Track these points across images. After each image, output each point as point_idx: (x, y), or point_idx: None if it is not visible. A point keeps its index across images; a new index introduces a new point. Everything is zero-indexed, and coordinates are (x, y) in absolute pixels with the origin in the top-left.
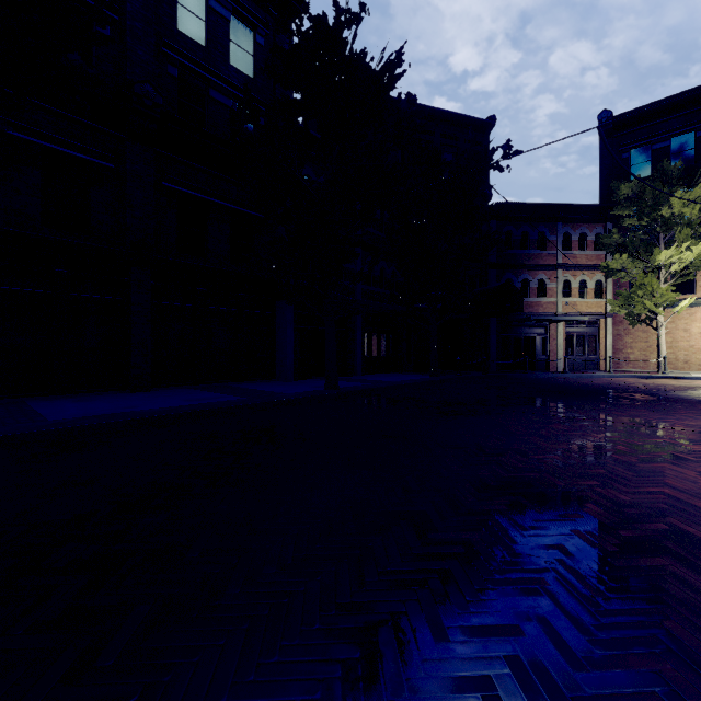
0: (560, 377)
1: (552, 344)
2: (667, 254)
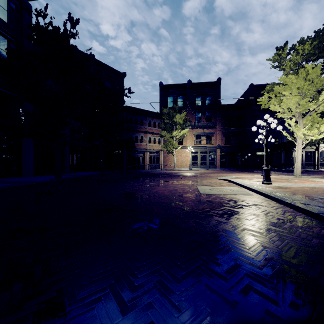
0: (147, 171)
1: (145, 159)
2: (175, 133)
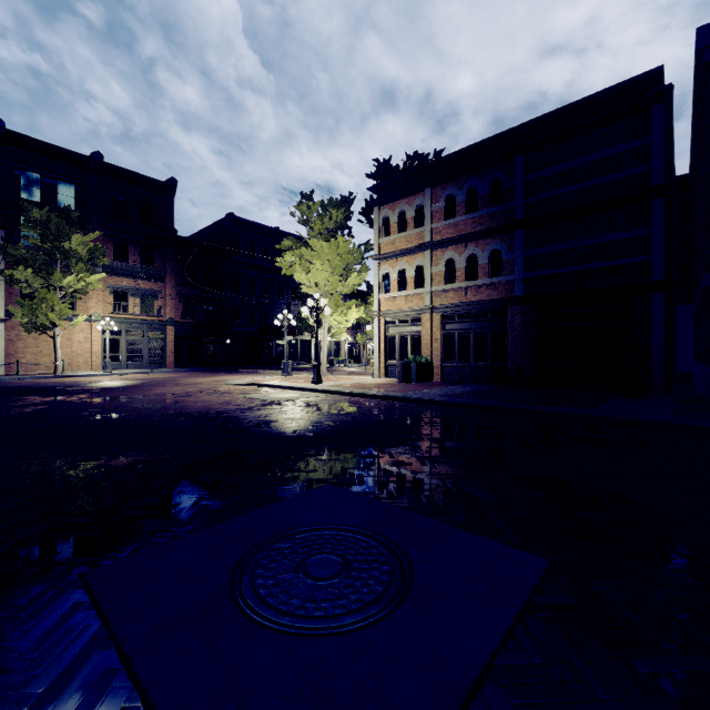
0: None
1: None
2: (70, 279)
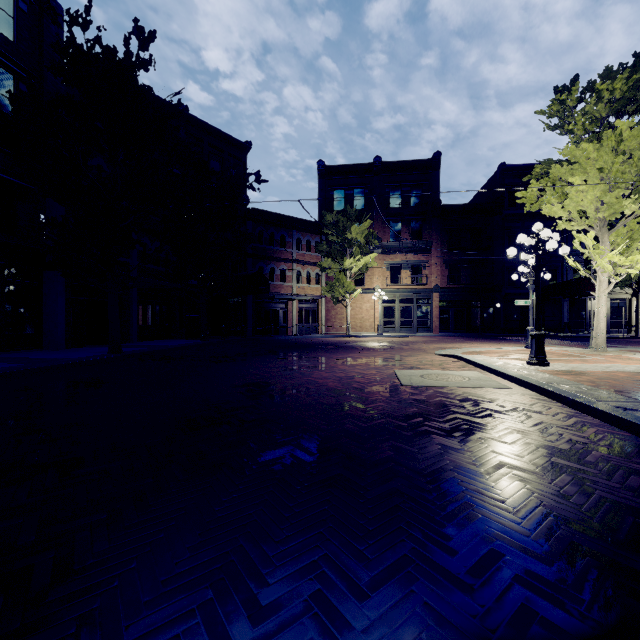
0: (293, 338)
1: (290, 315)
2: (349, 262)
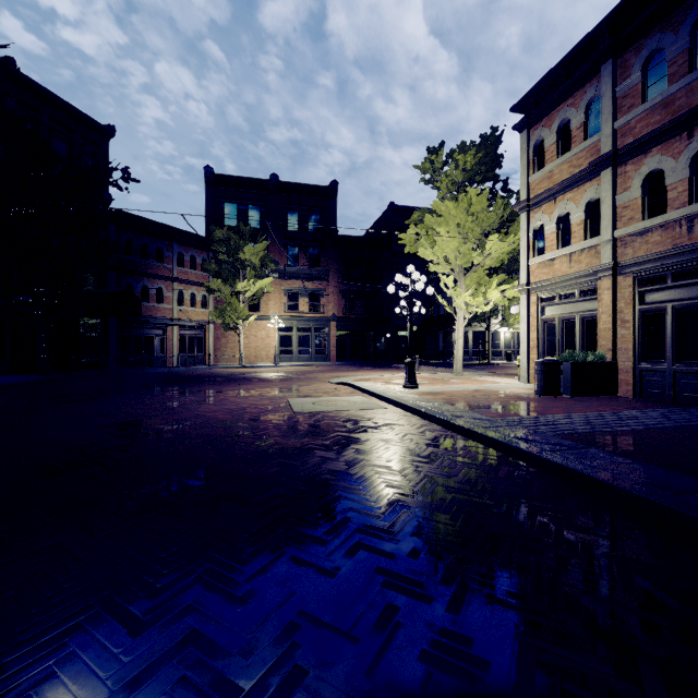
0: (174, 371)
1: (169, 344)
2: (243, 285)
